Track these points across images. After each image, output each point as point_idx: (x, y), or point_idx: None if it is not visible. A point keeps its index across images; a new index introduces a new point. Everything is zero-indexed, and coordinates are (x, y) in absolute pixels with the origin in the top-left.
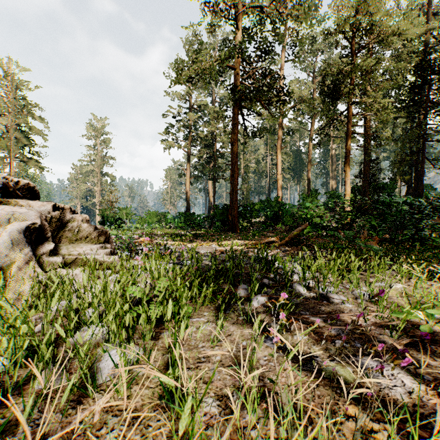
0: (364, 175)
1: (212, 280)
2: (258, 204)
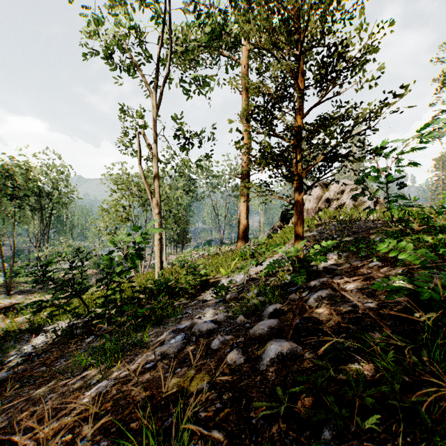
0: None
1: None
2: None
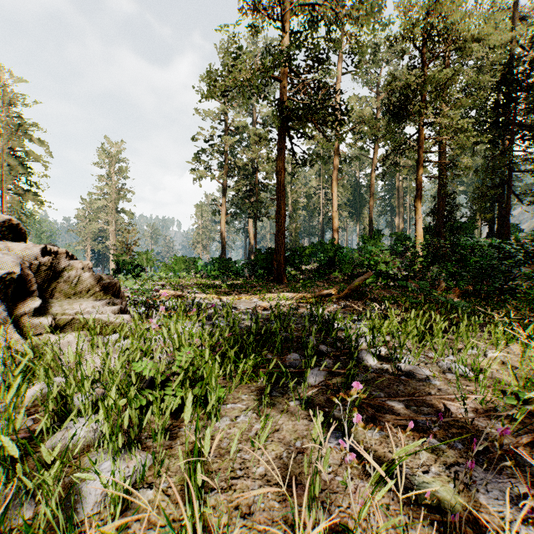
0: (438, 213)
1: (252, 347)
2: (309, 248)
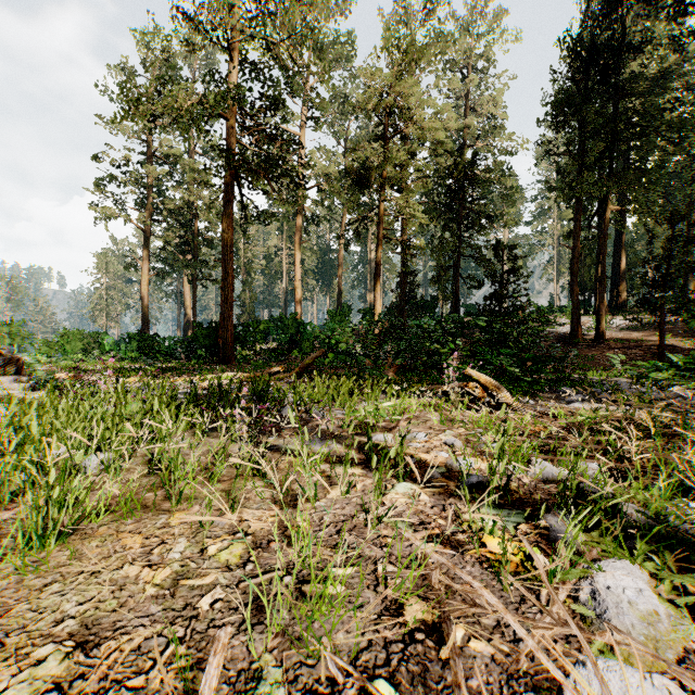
0: (401, 290)
1: None
2: (264, 323)
